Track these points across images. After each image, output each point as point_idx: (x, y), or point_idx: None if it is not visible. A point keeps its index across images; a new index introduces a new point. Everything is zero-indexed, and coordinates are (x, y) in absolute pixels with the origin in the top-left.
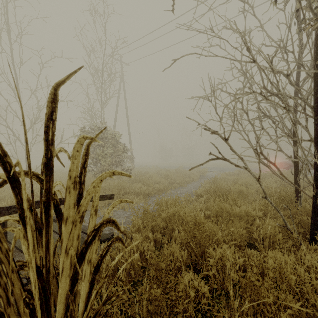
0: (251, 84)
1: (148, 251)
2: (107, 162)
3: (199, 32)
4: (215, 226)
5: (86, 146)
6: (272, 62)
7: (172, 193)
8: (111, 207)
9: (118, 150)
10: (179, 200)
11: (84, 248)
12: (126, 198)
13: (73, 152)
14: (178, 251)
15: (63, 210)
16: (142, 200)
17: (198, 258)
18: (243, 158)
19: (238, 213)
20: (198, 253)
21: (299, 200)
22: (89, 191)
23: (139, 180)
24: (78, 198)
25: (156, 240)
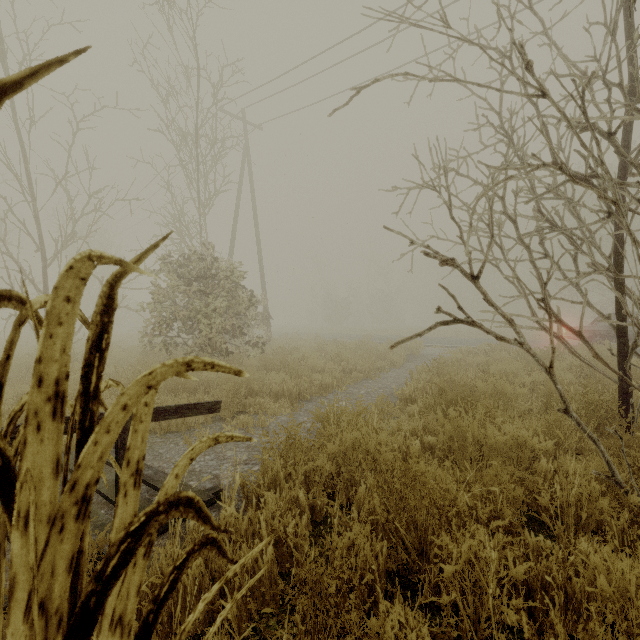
0: (523, 158)
1: (297, 536)
2: (214, 328)
3: (415, 25)
4: (450, 478)
5: (107, 291)
6: (583, 98)
7: (349, 392)
8: (185, 461)
9: (237, 302)
10: (364, 410)
11: (92, 597)
12: (253, 403)
13: (51, 307)
14: (366, 542)
15: (17, 490)
16: (287, 409)
17: (414, 555)
18: (513, 321)
19: (501, 444)
20: (414, 543)
21: (631, 413)
22: (108, 425)
23: (281, 364)
24: (79, 444)
25: (315, 505)
